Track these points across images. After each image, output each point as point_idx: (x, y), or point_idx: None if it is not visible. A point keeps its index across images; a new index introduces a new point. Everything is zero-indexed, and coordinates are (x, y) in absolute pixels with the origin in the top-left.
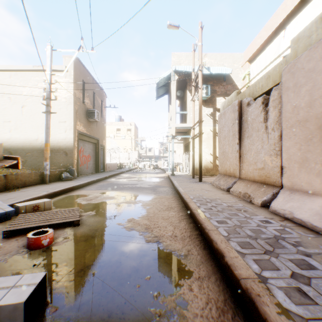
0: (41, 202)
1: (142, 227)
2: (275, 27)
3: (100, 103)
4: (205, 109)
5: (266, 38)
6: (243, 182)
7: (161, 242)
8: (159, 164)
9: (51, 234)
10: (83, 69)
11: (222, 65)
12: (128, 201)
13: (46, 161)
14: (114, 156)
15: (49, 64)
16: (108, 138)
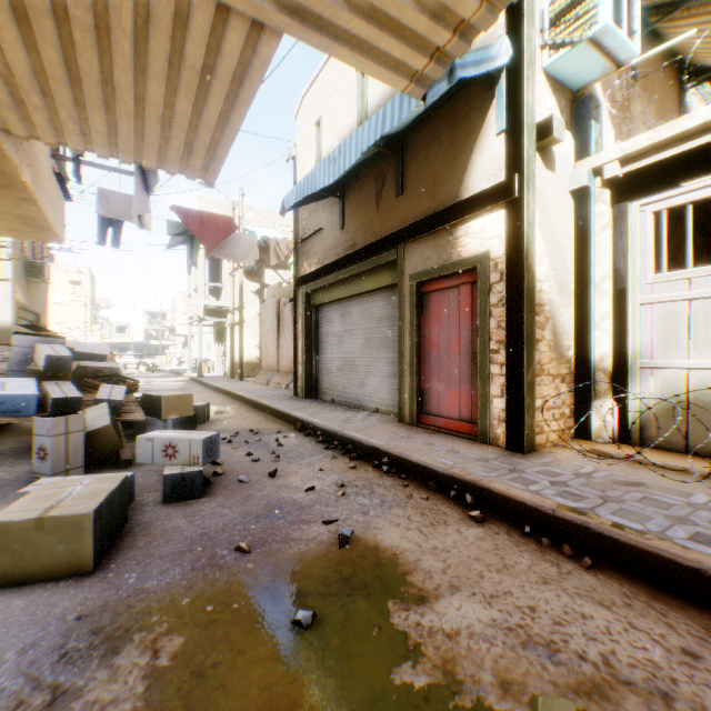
0: None
1: None
2: None
3: (43, 243)
4: (249, 284)
5: None
6: (280, 375)
7: (215, 405)
8: (161, 363)
9: None
10: None
11: (272, 227)
12: None
13: None
14: None
15: None
16: None
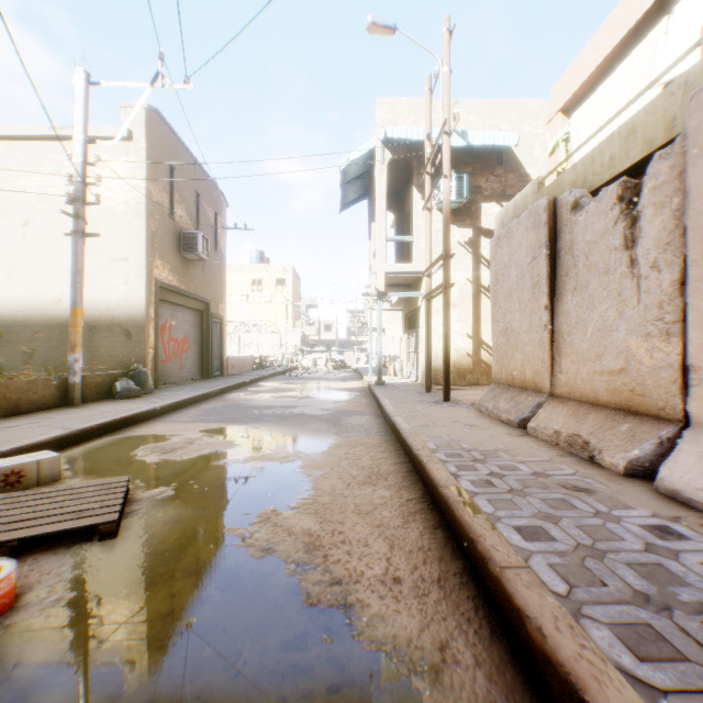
0: (29, 462)
1: (298, 542)
2: (636, 19)
3: (213, 220)
4: (454, 232)
5: (612, 49)
6: (562, 407)
7: (353, 606)
8: (348, 359)
9: (2, 583)
10: (170, 138)
11: (494, 128)
12: (266, 455)
13: (74, 351)
14: (247, 341)
15: (80, 116)
16: (235, 300)
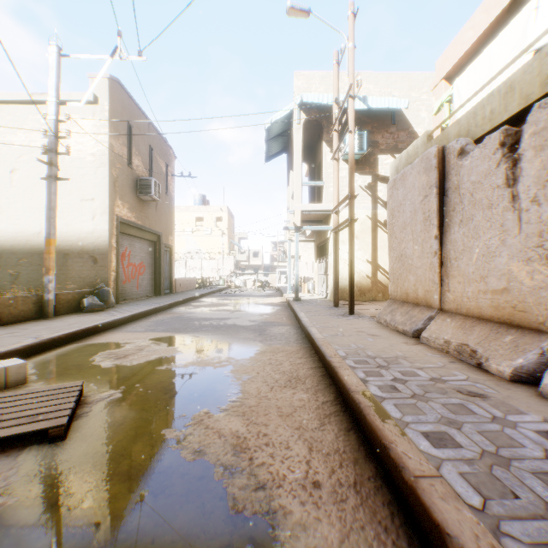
0: None
1: (227, 444)
2: None
3: (164, 169)
4: (356, 178)
5: (488, 25)
6: (451, 320)
7: (276, 513)
8: (272, 280)
9: None
10: (128, 102)
11: (388, 95)
12: (203, 360)
13: (48, 274)
14: (192, 266)
15: (53, 82)
16: (183, 233)
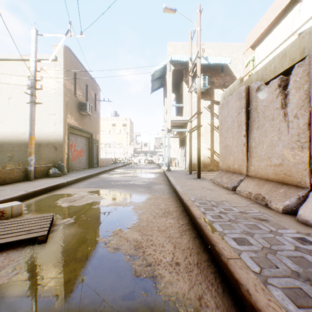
0: (7, 207)
1: (131, 244)
2: (285, 5)
3: (94, 97)
4: (202, 102)
5: (274, 18)
6: (252, 181)
7: (157, 277)
8: (154, 159)
9: None
10: (74, 60)
11: (220, 56)
12: (117, 203)
13: (30, 156)
14: (109, 151)
15: (33, 49)
16: (104, 133)
